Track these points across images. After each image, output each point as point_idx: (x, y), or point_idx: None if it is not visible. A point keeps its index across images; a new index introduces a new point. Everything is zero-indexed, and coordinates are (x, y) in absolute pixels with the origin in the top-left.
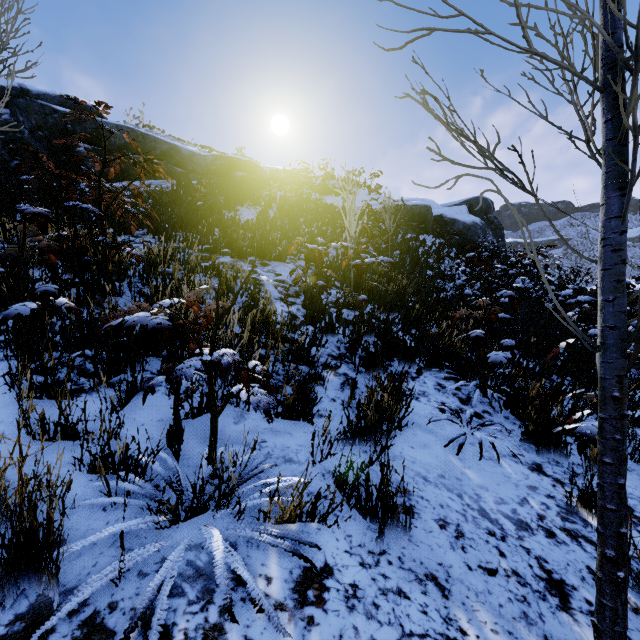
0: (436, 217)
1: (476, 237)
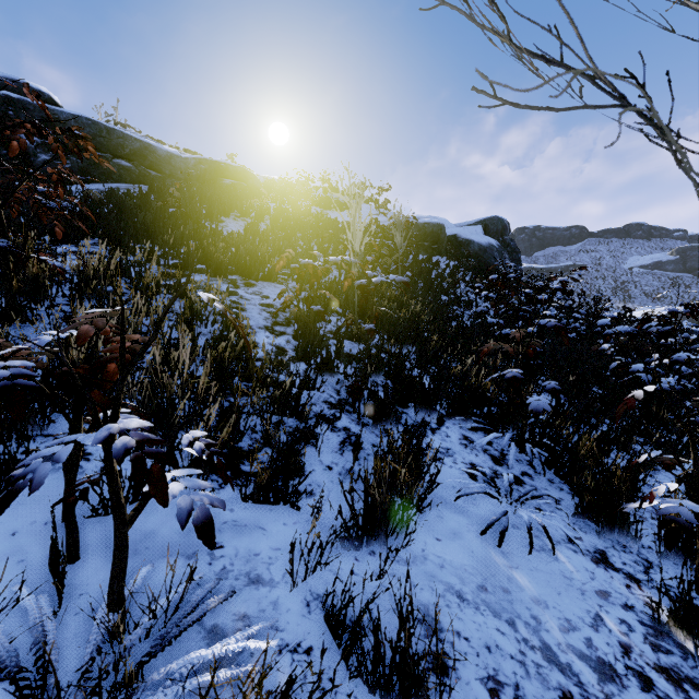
0: (450, 237)
1: (492, 260)
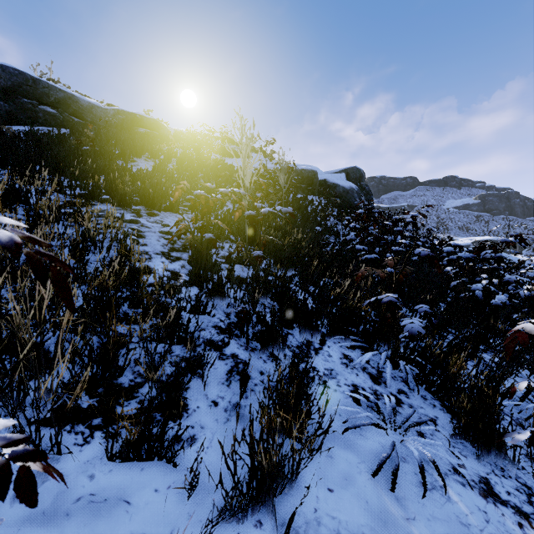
0: (321, 181)
1: (353, 200)
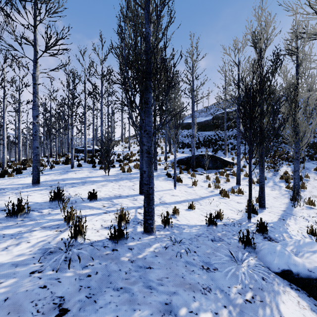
0: None
1: None
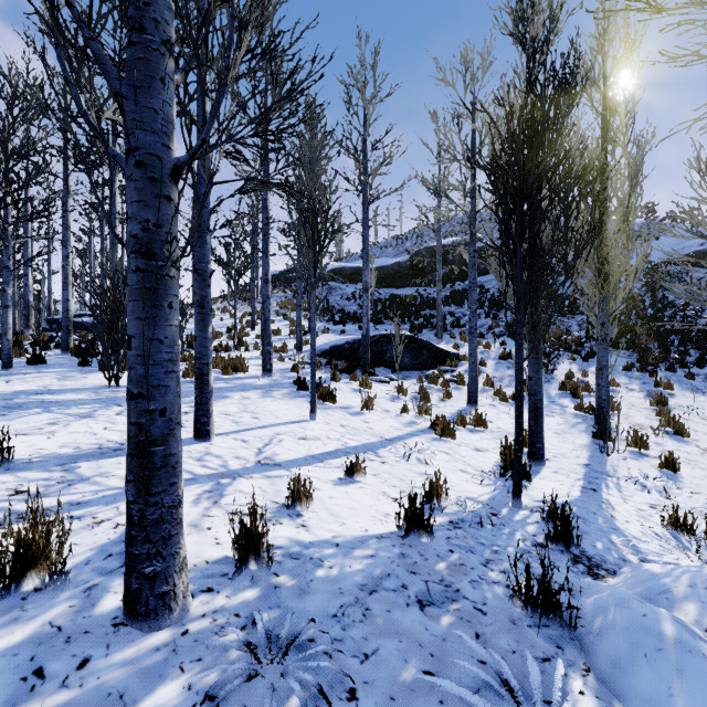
0: None
1: None
